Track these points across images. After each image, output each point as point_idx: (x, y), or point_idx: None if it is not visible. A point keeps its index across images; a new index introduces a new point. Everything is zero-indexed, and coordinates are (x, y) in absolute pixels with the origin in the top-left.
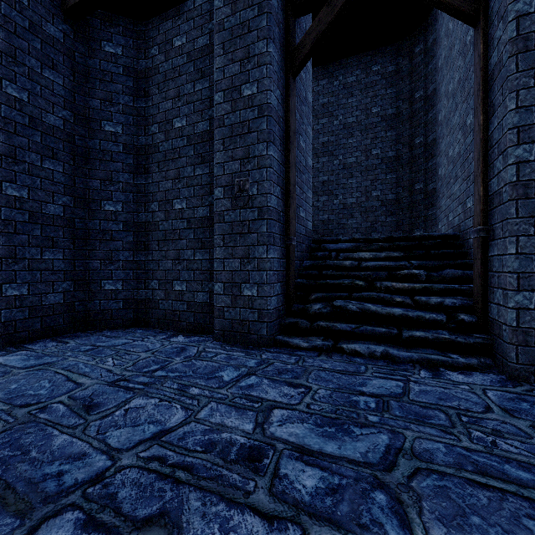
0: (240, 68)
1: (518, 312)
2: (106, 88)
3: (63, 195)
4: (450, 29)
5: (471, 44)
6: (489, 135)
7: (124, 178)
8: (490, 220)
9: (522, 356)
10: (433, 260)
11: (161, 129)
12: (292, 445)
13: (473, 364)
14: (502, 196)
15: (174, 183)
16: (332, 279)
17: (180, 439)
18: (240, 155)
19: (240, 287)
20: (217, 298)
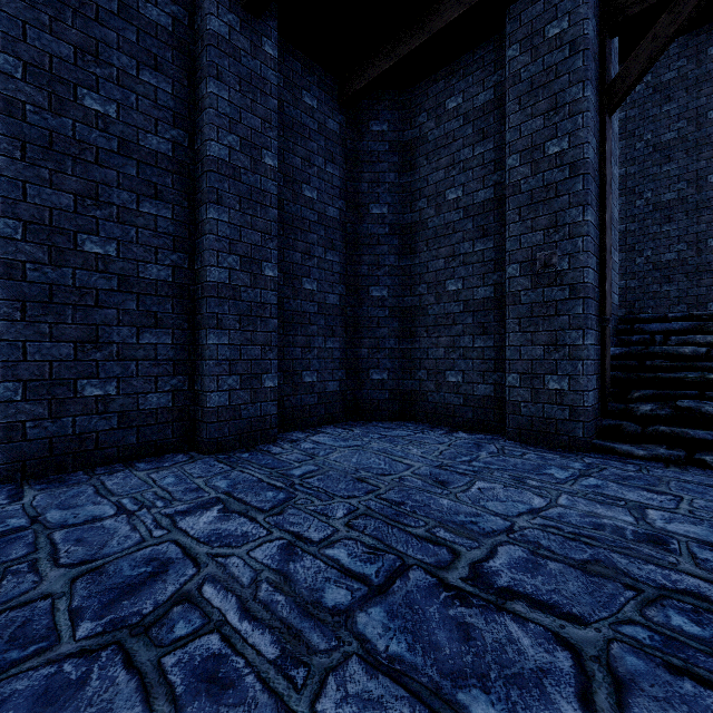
0: (543, 122)
1: None
2: (373, 169)
3: (339, 284)
4: None
5: None
6: None
7: (389, 261)
8: None
9: None
10: None
11: (431, 204)
12: (697, 540)
13: None
14: None
15: (447, 262)
16: (662, 372)
17: (559, 517)
18: (543, 225)
19: (543, 379)
20: (511, 392)
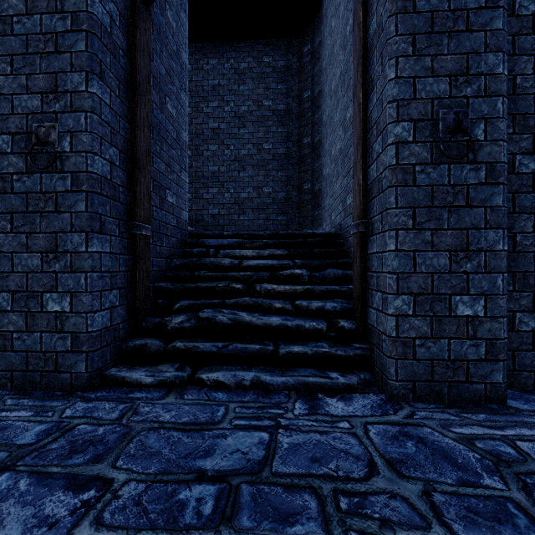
0: None
1: (398, 319)
2: None
3: None
4: (332, 26)
5: (350, 34)
6: (368, 116)
7: None
8: (369, 212)
9: (401, 371)
10: (316, 259)
11: None
12: None
13: (353, 383)
14: (382, 182)
15: None
16: (206, 282)
17: None
18: (41, 86)
19: (41, 298)
20: (0, 318)
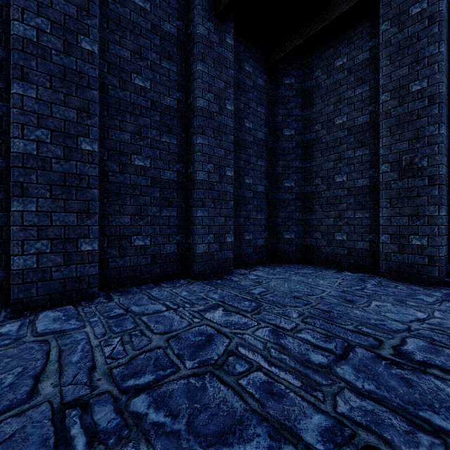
0: (408, 70)
1: None
2: (285, 107)
3: (264, 179)
4: None
5: None
6: None
7: (295, 164)
8: None
9: None
10: None
11: (324, 127)
12: None
13: None
14: None
15: (335, 163)
16: None
17: (439, 324)
18: (408, 137)
19: (408, 238)
20: (383, 246)
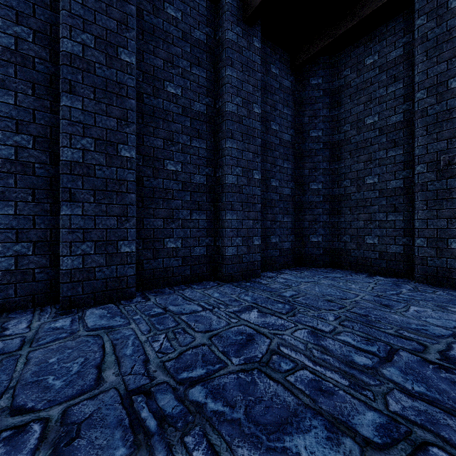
0: (446, 66)
1: None
2: (312, 108)
3: (290, 182)
4: None
5: None
6: None
7: (323, 166)
8: None
9: None
10: None
11: (353, 127)
12: None
13: None
14: None
15: (365, 165)
16: None
17: None
18: (446, 136)
19: (446, 241)
20: (419, 250)
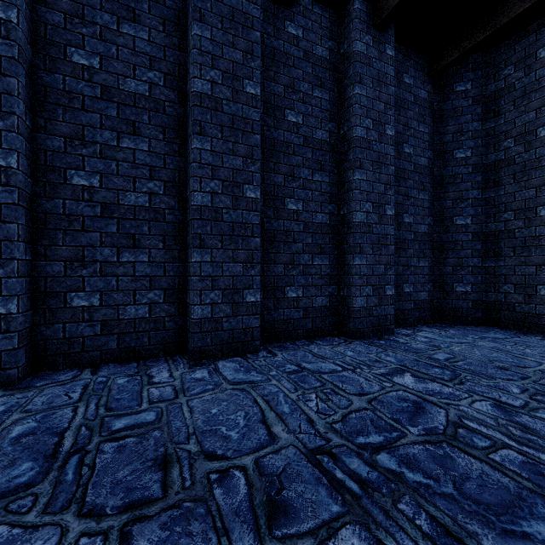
0: None
1: None
2: (457, 122)
3: (428, 217)
4: None
5: None
6: None
7: (472, 195)
8: None
9: None
10: None
11: (518, 142)
12: None
13: None
14: None
15: (538, 191)
16: None
17: None
18: None
19: None
20: None
